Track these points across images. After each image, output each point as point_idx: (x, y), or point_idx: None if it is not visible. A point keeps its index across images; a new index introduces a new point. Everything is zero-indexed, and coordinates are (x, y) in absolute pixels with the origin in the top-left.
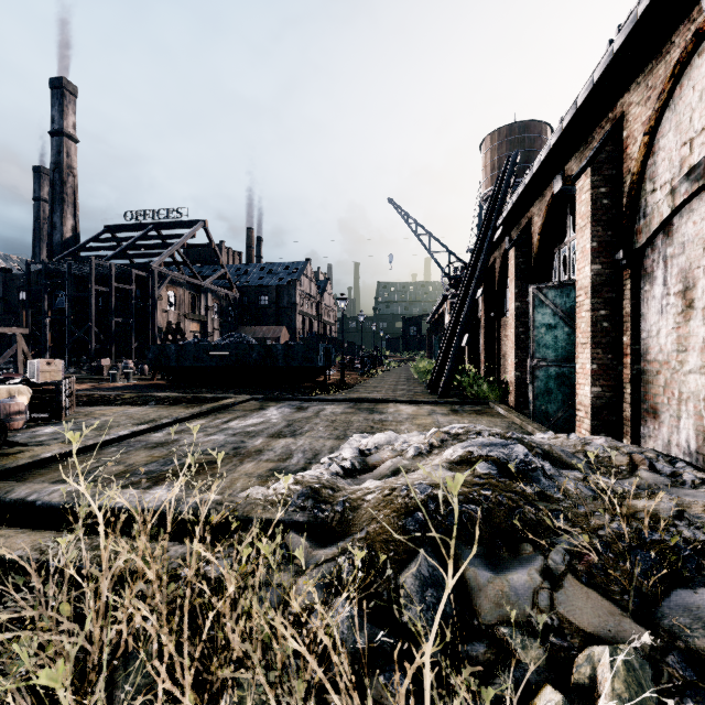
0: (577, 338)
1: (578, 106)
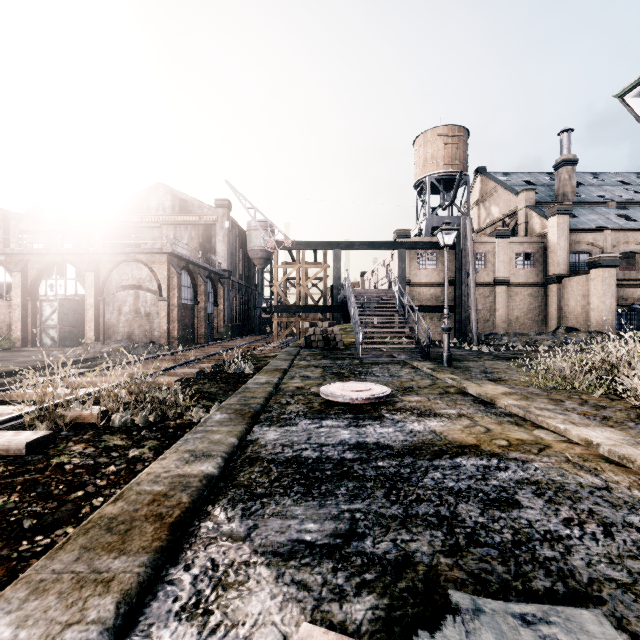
0: (87, 319)
1: (90, 252)
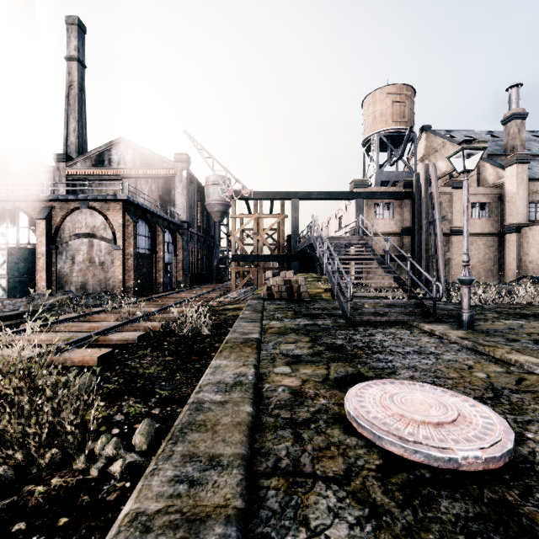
0: (38, 268)
1: (41, 199)
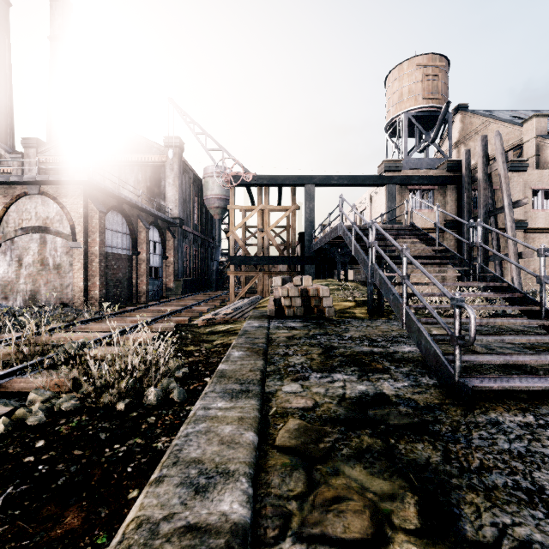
0: None
1: None
